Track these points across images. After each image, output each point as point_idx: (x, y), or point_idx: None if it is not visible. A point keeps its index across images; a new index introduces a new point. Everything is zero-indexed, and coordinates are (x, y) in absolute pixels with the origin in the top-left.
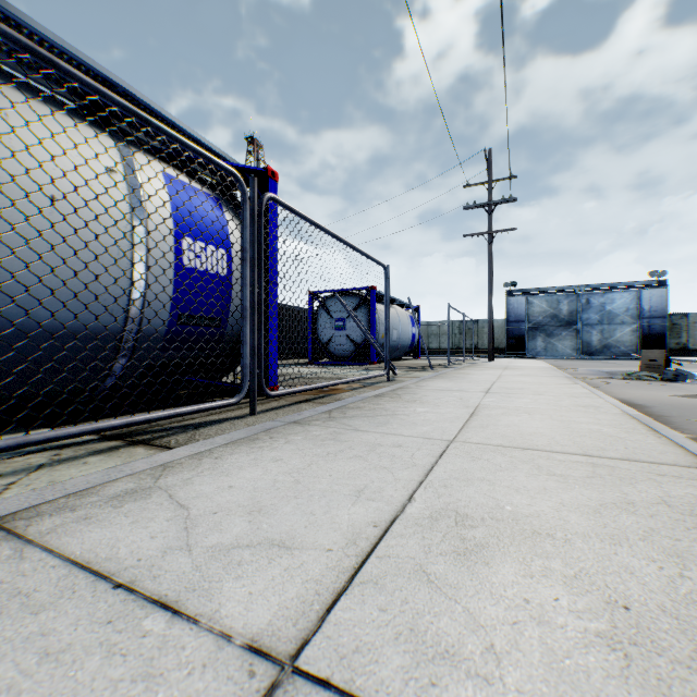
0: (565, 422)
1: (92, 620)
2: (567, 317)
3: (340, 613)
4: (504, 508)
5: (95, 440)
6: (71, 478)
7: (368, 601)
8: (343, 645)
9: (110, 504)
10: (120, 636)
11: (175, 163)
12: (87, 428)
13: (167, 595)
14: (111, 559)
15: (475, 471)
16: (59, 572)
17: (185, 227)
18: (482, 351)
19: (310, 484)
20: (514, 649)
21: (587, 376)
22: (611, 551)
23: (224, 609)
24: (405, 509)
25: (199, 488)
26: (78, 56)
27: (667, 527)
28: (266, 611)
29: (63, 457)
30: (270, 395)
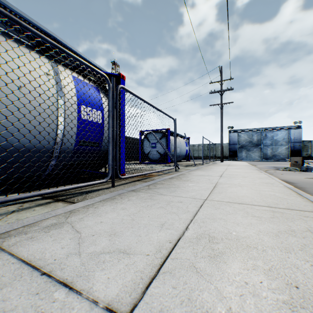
0: (258, 190)
1: (28, 292)
2: (256, 142)
3: (152, 289)
4: (232, 233)
5: (39, 199)
6: (26, 217)
7: (167, 283)
8: (154, 307)
9: (43, 231)
10: (42, 302)
11: (78, 72)
12: (35, 193)
13: (67, 278)
14: (41, 259)
15: (217, 214)
16: (15, 266)
17: (82, 100)
18: (218, 157)
19: (139, 220)
20: (241, 310)
21: (266, 169)
22: (286, 256)
23: (95, 286)
24: (184, 233)
25: (86, 222)
26: (33, 21)
27: (312, 243)
28: (115, 288)
29: (24, 207)
30: (121, 178)
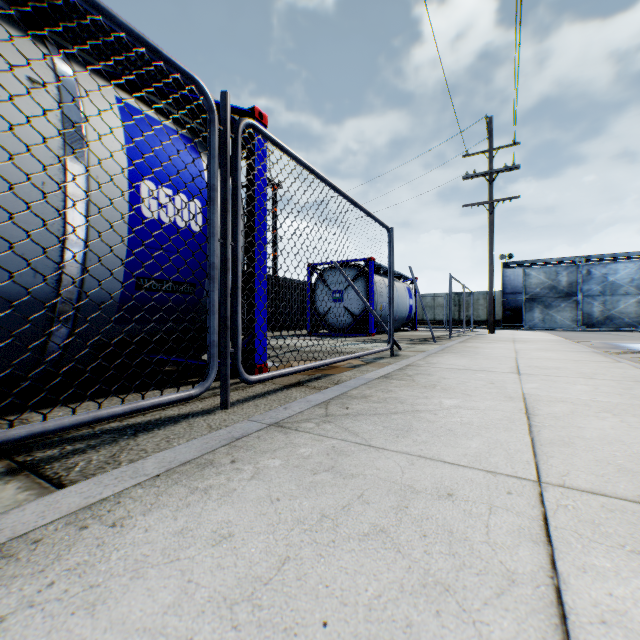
0: None
1: None
2: (566, 288)
3: None
4: None
5: None
6: None
7: None
8: None
9: None
10: None
11: (140, 96)
12: None
13: None
14: None
15: None
16: None
17: (145, 167)
18: (477, 322)
19: None
20: None
21: (608, 350)
22: None
23: None
24: None
25: None
26: None
27: None
28: None
29: None
30: (249, 381)
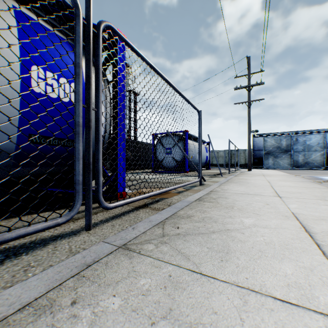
0: None
1: None
2: (285, 148)
3: None
4: None
5: None
6: None
7: None
8: None
9: None
10: None
11: (36, 12)
12: None
13: None
14: None
15: None
16: None
17: (35, 56)
18: (240, 165)
19: None
20: None
21: (314, 180)
22: None
23: None
24: None
25: None
26: None
27: None
28: None
29: None
30: (108, 208)
